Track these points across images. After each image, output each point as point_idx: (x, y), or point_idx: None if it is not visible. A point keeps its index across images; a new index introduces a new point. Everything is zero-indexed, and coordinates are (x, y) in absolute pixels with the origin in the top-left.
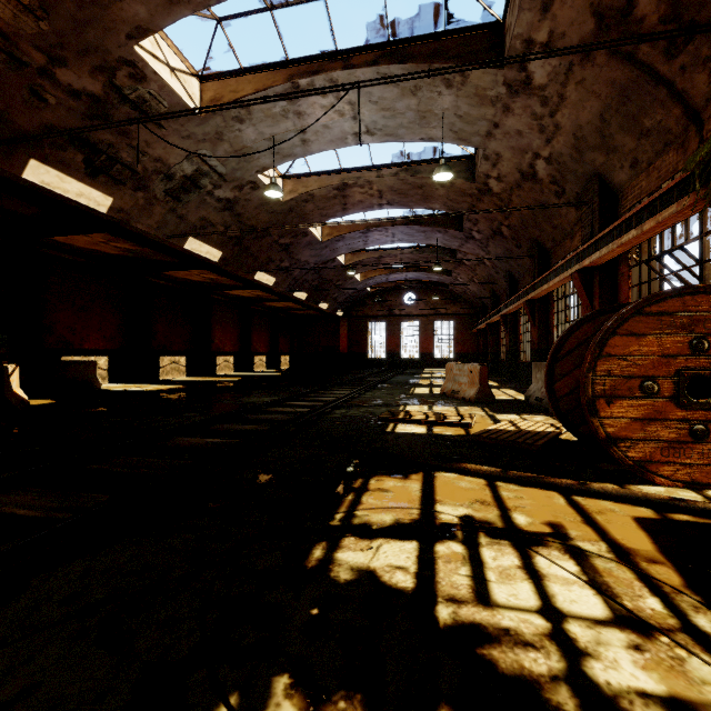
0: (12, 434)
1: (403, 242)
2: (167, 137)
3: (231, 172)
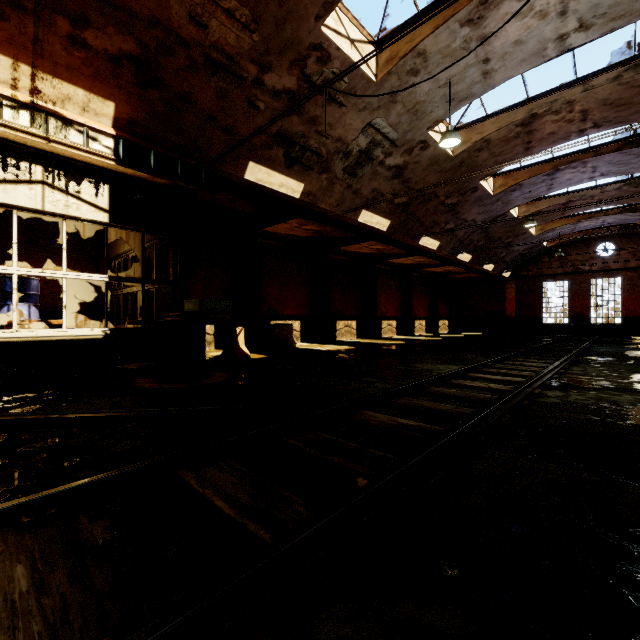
0: (235, 386)
1: (608, 176)
2: (346, 114)
3: (402, 136)
